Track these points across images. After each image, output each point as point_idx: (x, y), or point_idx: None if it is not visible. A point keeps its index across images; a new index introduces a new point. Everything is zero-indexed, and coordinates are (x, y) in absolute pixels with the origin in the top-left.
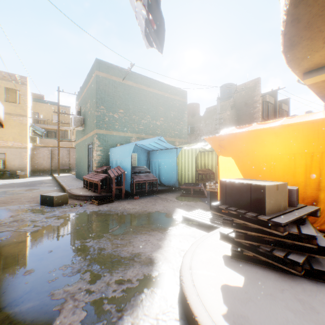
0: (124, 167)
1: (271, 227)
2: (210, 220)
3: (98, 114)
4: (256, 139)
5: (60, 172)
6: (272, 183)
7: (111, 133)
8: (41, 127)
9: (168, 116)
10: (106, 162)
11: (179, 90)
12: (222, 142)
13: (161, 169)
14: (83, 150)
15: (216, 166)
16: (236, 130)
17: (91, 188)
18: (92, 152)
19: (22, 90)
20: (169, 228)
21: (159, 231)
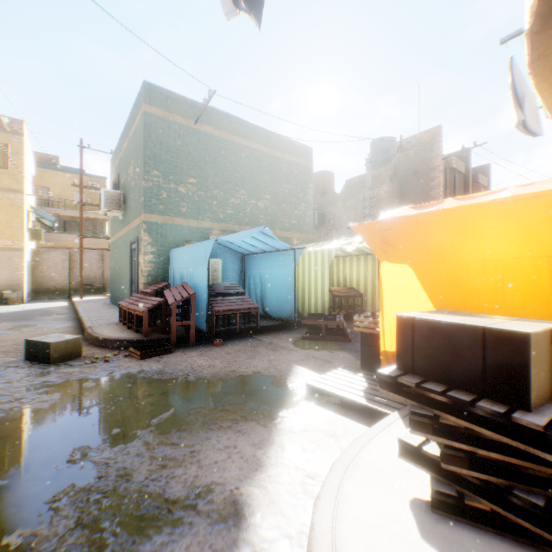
0: (195, 285)
1: None
2: (365, 394)
3: (148, 185)
4: (461, 226)
5: (86, 293)
6: (536, 324)
7: (174, 221)
8: (53, 213)
9: (279, 192)
10: (163, 275)
11: (299, 146)
12: (387, 235)
13: (265, 288)
14: (122, 253)
15: (366, 283)
16: (412, 211)
17: (131, 325)
18: (138, 257)
19: (13, 144)
20: (281, 414)
21: (258, 421)
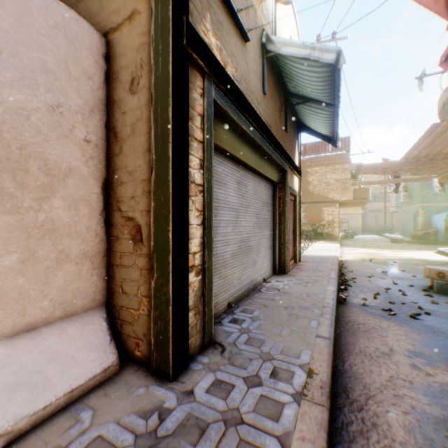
0: (439, 227)
1: None
2: None
3: (421, 194)
4: None
5: (382, 232)
6: None
7: (432, 204)
8: None
9: None
10: (427, 224)
11: None
12: None
13: None
14: (408, 216)
15: None
16: None
17: (415, 239)
18: (416, 218)
19: None
20: None
21: None
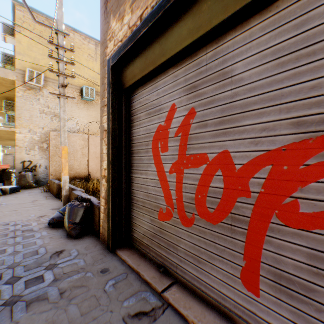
0: None
1: None
2: None
3: None
4: None
5: None
6: None
7: None
8: None
9: None
10: None
11: None
12: None
13: None
14: None
15: None
16: None
17: None
18: None
19: None
20: None
21: None
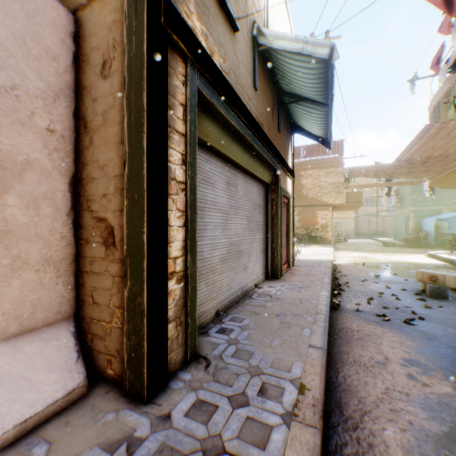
0: (429, 231)
1: (452, 242)
2: None
3: (412, 198)
4: None
5: (375, 236)
6: None
7: (422, 208)
8: None
9: None
10: (418, 228)
11: None
12: None
13: None
14: (399, 219)
15: None
16: None
17: (406, 242)
18: (407, 222)
19: None
20: None
21: None
